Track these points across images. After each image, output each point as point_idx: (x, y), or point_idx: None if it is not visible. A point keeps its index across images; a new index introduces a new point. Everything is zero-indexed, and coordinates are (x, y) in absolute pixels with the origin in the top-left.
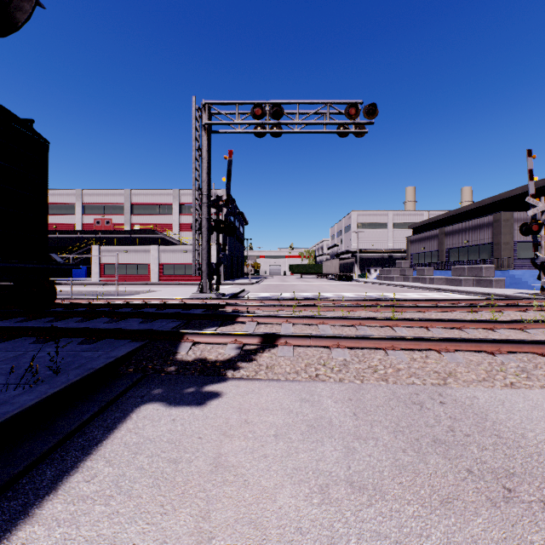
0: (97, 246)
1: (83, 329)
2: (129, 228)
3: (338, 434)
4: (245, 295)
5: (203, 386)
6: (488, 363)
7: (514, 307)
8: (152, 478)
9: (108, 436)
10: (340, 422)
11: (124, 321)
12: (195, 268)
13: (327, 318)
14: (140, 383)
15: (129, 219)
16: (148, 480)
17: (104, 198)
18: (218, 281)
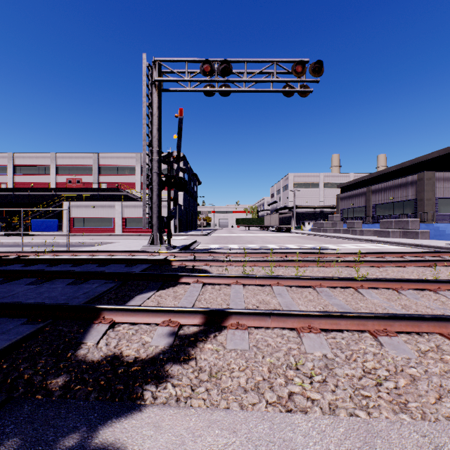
0: (67, 202)
1: None
2: (97, 187)
3: None
4: (196, 247)
5: (98, 426)
6: None
7: None
8: None
9: None
10: None
11: (51, 282)
12: (145, 222)
13: (282, 279)
14: None
15: (97, 178)
16: None
17: (75, 161)
18: (169, 234)
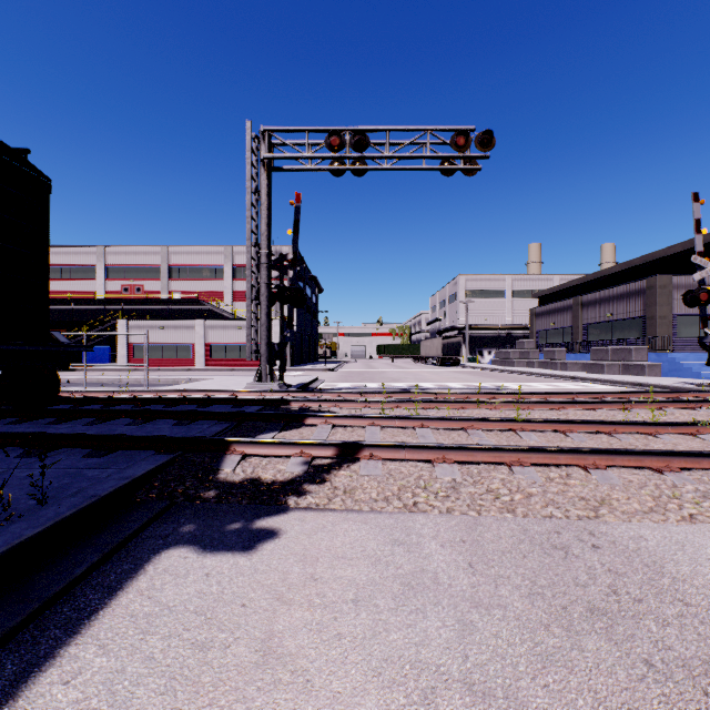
0: (124, 321)
1: (90, 436)
2: (167, 297)
3: (447, 599)
4: (318, 386)
5: (254, 519)
6: (654, 485)
7: (679, 403)
8: (165, 676)
9: (108, 602)
10: (449, 579)
11: (152, 423)
12: (251, 350)
13: (428, 420)
14: (164, 515)
15: (166, 285)
16: (159, 681)
17: (134, 258)
18: (282, 367)
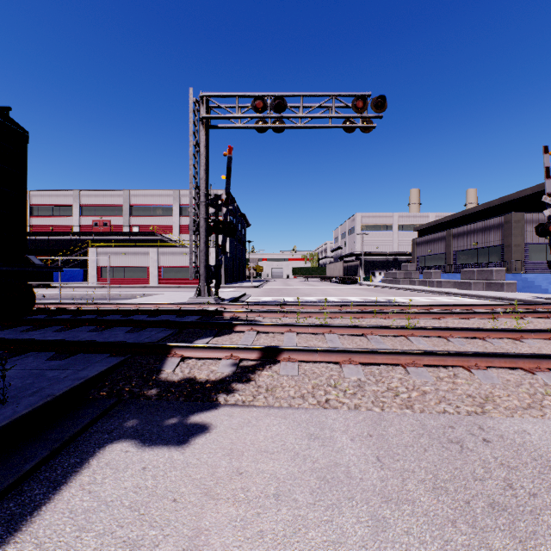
0: (94, 248)
1: (55, 341)
2: (128, 230)
3: (360, 494)
4: (246, 300)
5: (189, 415)
6: (529, 383)
7: (536, 314)
8: None
9: (51, 497)
10: (360, 473)
11: (109, 330)
12: (192, 271)
13: (335, 327)
14: (112, 411)
15: (127, 220)
16: None
17: (102, 199)
18: (217, 285)
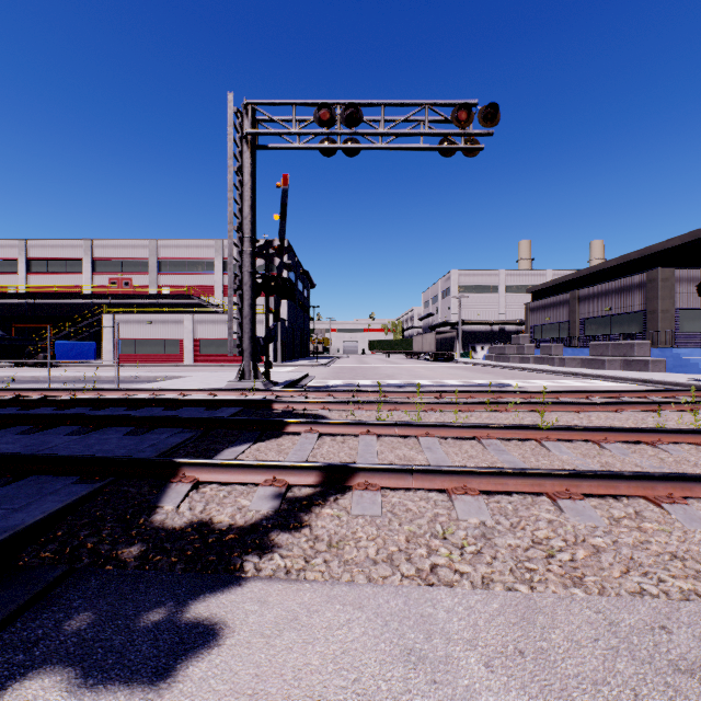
0: (110, 315)
1: None
2: (156, 292)
3: None
4: (308, 383)
5: (189, 600)
6: None
7: None
8: None
9: None
10: None
11: (100, 432)
12: (232, 345)
13: (433, 427)
14: (53, 592)
15: (155, 279)
16: None
17: (122, 252)
18: (268, 363)
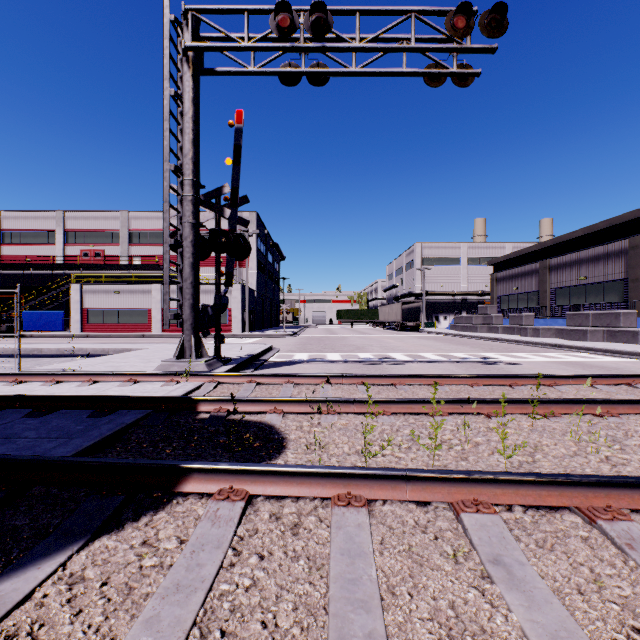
0: (78, 285)
1: None
2: (127, 262)
3: None
4: (270, 358)
5: None
6: None
7: None
8: None
9: None
10: None
11: None
12: (168, 315)
13: (483, 483)
14: None
15: (126, 250)
16: None
17: (93, 223)
18: (218, 337)
